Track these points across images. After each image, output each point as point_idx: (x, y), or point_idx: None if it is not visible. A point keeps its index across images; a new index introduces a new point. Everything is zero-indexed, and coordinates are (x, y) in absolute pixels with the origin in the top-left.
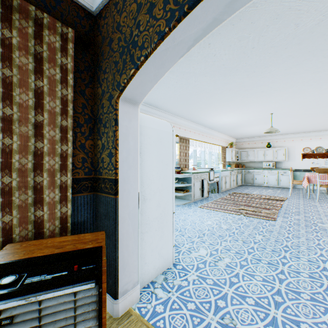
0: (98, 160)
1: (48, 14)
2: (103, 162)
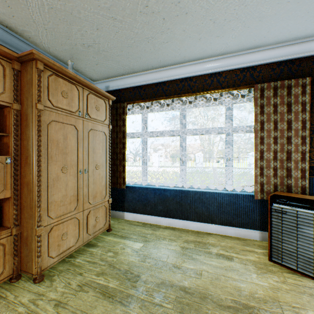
0: None
1: (292, 76)
2: None
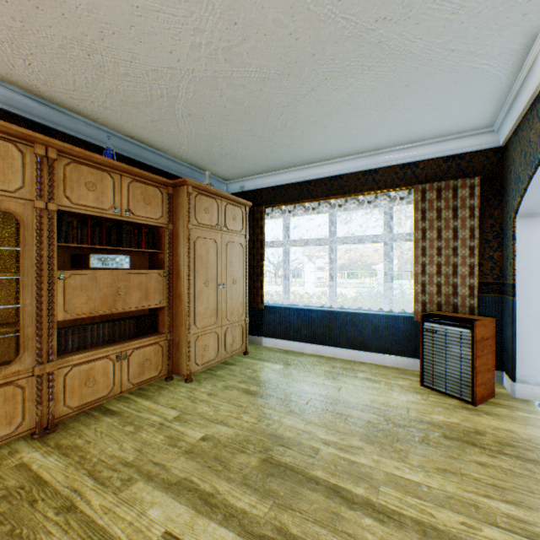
0: (504, 268)
1: (462, 174)
2: (506, 270)
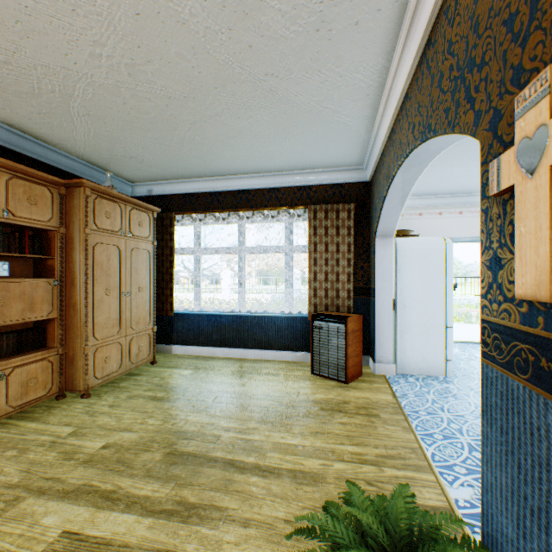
0: (370, 276)
1: (343, 200)
2: (371, 277)
